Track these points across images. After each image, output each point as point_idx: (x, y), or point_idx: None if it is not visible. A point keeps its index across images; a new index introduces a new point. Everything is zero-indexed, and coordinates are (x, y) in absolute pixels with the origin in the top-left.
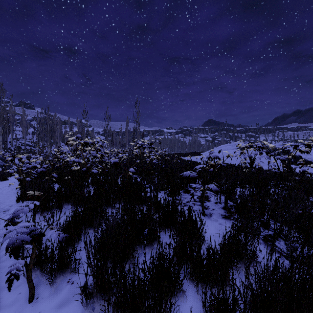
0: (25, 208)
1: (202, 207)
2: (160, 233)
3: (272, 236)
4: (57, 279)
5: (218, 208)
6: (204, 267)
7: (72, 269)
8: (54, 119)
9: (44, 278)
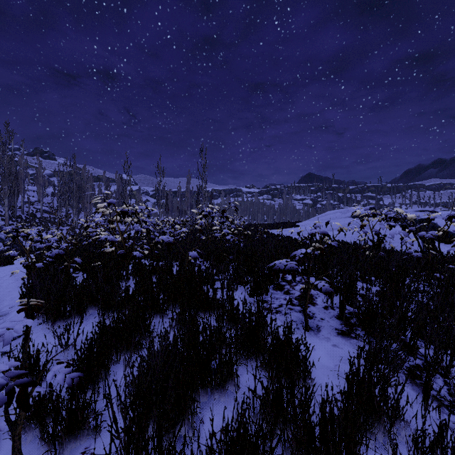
0: (6, 333)
1: (305, 317)
2: (238, 364)
3: (422, 368)
4: (65, 448)
5: (329, 316)
6: (315, 439)
7: (90, 431)
8: (82, 174)
9: (44, 445)
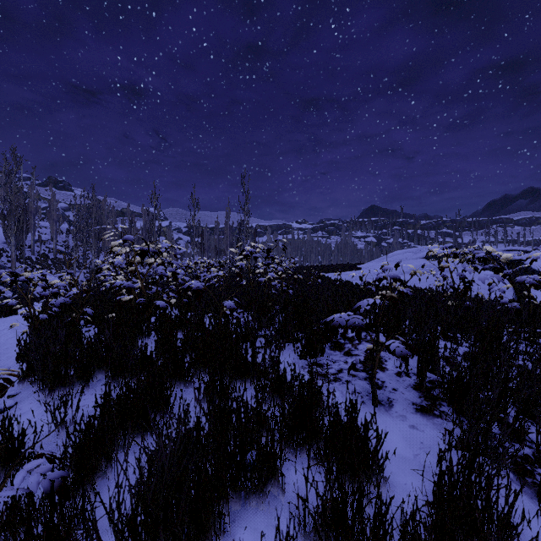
0: None
1: (373, 387)
2: (284, 456)
3: (533, 460)
4: None
5: (404, 386)
6: None
7: None
8: (102, 207)
9: None
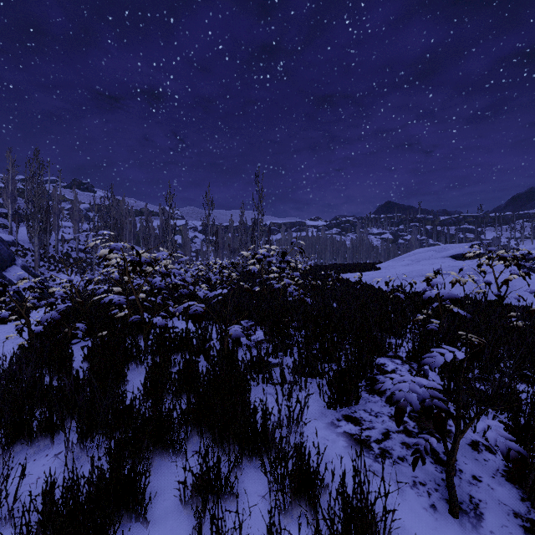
0: None
1: (450, 486)
2: None
3: None
4: None
5: (489, 472)
6: None
7: None
8: (121, 207)
9: None
